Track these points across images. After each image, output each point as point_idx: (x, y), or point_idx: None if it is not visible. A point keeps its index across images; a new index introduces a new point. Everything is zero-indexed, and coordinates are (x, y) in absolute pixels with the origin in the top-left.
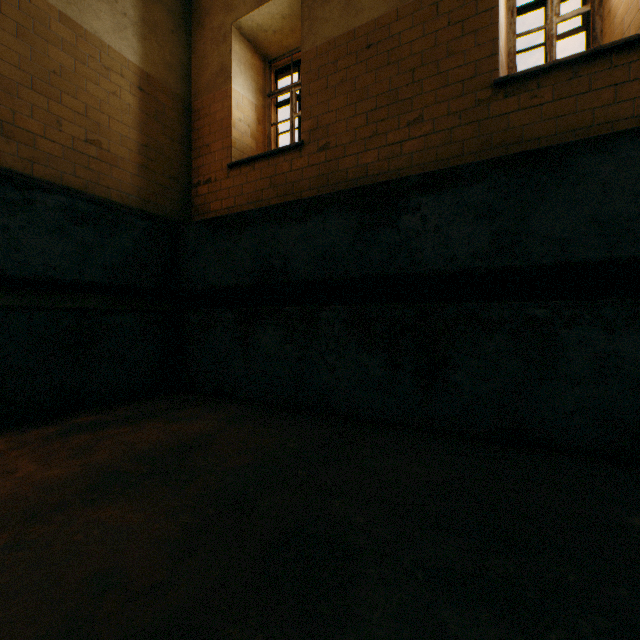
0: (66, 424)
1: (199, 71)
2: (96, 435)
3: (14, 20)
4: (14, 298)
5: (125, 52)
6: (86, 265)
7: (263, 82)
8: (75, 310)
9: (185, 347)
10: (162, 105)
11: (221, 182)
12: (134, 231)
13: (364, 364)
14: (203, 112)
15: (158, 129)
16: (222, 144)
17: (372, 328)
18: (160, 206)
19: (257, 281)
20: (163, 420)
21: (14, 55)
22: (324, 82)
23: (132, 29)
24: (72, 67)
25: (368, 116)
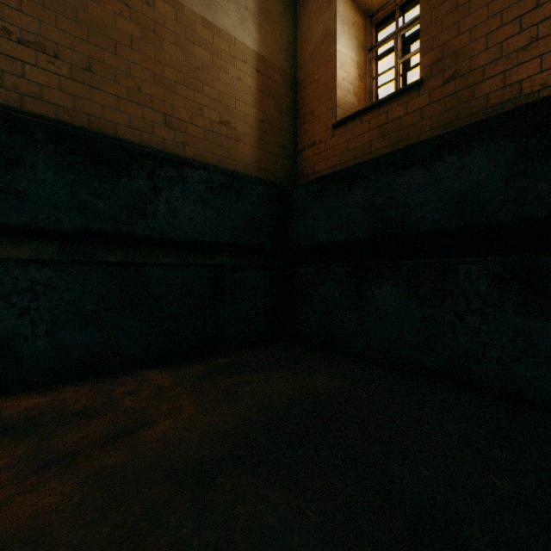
0: (208, 364)
1: (303, 45)
2: (234, 380)
3: (172, 31)
4: (172, 257)
5: (246, 41)
6: (219, 228)
7: (364, 38)
8: (212, 266)
9: (293, 300)
10: (273, 82)
11: (325, 143)
12: (253, 196)
13: (530, 331)
14: (307, 81)
15: (270, 104)
16: (326, 106)
17: (545, 285)
18: (272, 173)
19: (370, 234)
20: (286, 371)
21: (172, 60)
22: (451, 3)
23: (251, 20)
24: (209, 62)
25: (522, 20)
